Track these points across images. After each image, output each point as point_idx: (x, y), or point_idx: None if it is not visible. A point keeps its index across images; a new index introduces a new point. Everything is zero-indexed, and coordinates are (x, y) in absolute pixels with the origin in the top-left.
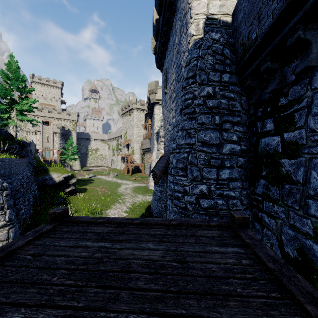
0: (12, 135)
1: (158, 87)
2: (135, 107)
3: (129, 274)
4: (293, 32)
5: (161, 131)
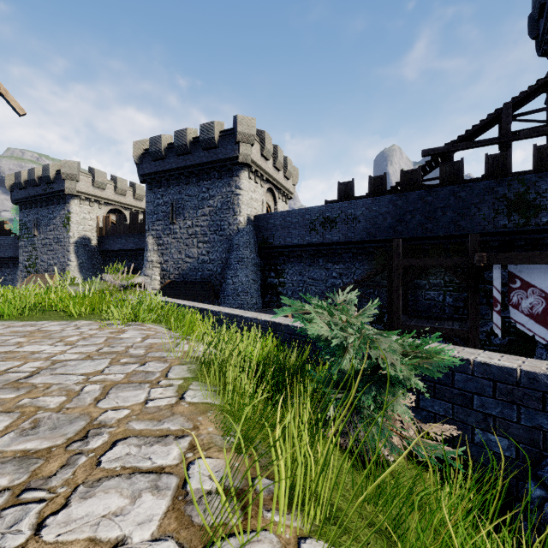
0: None
1: (82, 173)
2: None
3: None
4: (286, 252)
5: (153, 256)
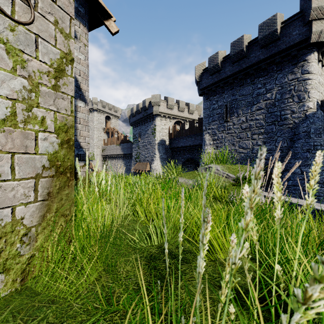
0: None
1: (161, 101)
2: (96, 107)
3: None
4: None
5: (210, 149)
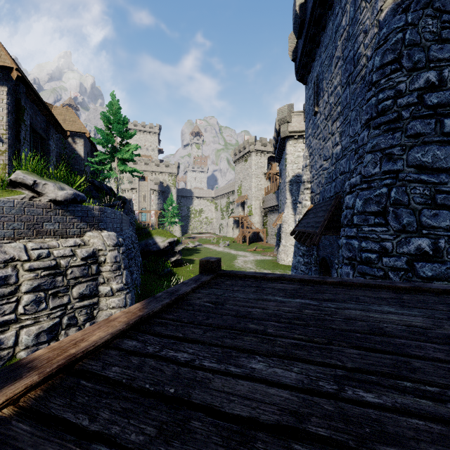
0: (113, 190)
1: (293, 113)
2: (253, 148)
3: (394, 339)
4: None
5: (305, 174)
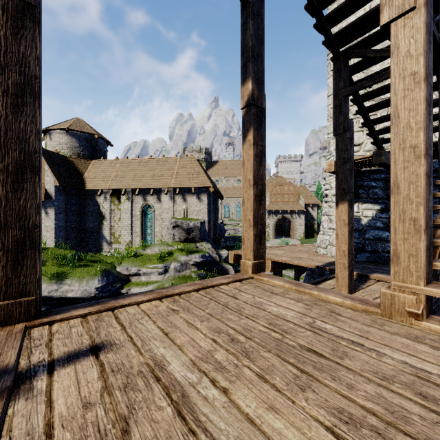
0: (318, 223)
1: None
2: None
3: None
4: None
5: None
